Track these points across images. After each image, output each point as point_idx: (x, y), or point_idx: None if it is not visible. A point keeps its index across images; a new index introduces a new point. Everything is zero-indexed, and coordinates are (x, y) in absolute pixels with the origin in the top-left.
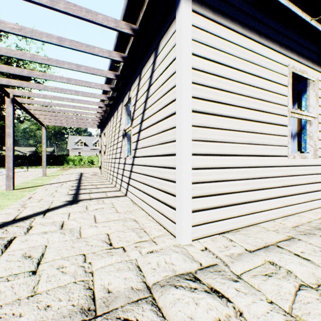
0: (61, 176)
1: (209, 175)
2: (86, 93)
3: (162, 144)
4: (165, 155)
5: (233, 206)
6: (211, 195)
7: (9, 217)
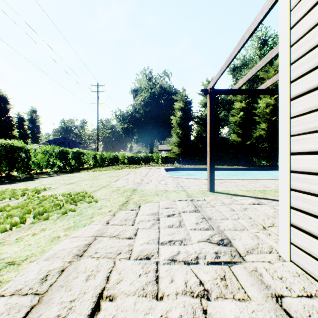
0: None
1: None
2: None
3: None
4: None
5: None
6: None
7: None
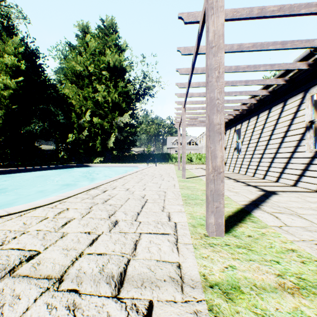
0: (191, 170)
1: None
2: (247, 91)
3: None
4: None
5: None
6: None
7: (242, 198)
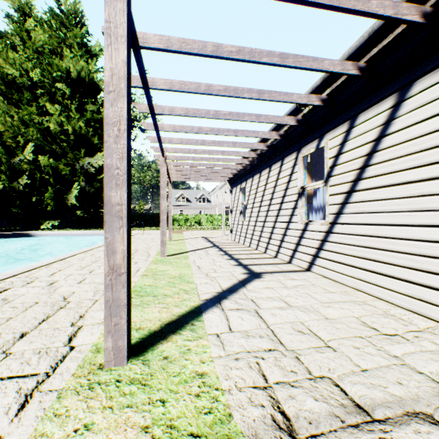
0: (188, 241)
1: None
2: (243, 143)
3: (421, 212)
4: (431, 226)
5: None
6: None
7: (213, 287)
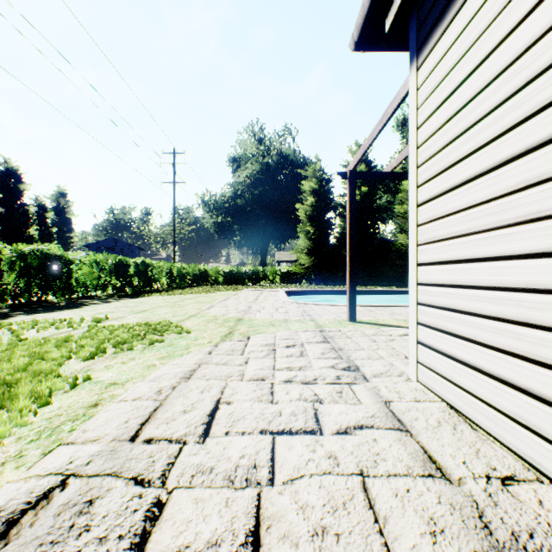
0: None
1: (437, 296)
2: None
3: None
4: None
5: (476, 373)
6: (438, 330)
7: None
